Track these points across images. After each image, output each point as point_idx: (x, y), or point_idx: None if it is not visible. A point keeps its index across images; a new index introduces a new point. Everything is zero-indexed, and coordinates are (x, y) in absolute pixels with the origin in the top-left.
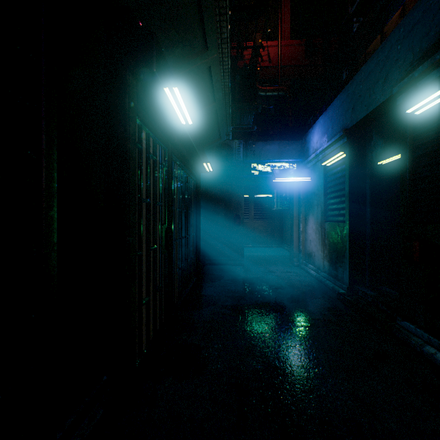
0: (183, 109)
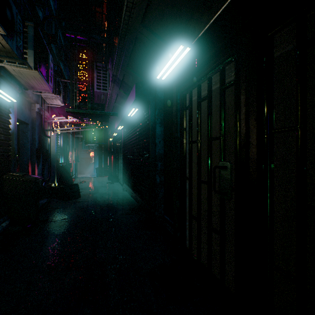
0: (170, 64)
